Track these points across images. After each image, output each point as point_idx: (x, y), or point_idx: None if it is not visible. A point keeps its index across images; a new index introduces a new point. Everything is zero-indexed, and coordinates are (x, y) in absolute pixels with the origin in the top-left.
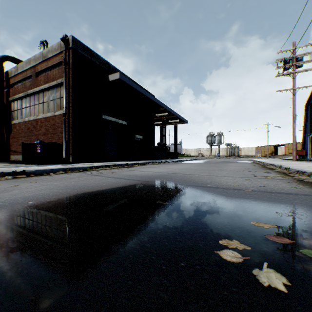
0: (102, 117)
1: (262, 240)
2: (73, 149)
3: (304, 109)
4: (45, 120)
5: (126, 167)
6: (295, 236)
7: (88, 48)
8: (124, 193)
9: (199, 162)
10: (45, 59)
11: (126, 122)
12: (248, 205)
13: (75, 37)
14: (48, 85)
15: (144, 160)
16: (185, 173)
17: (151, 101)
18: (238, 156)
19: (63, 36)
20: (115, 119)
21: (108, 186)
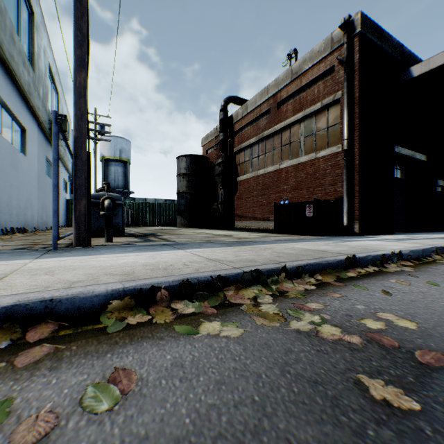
0: (393, 151)
1: None
2: (359, 211)
3: None
4: (295, 168)
5: None
6: None
7: (378, 27)
8: None
9: None
10: (296, 77)
11: (424, 156)
12: None
13: (363, 14)
14: (300, 114)
15: None
16: None
17: None
18: None
19: (342, 20)
20: (409, 152)
21: None
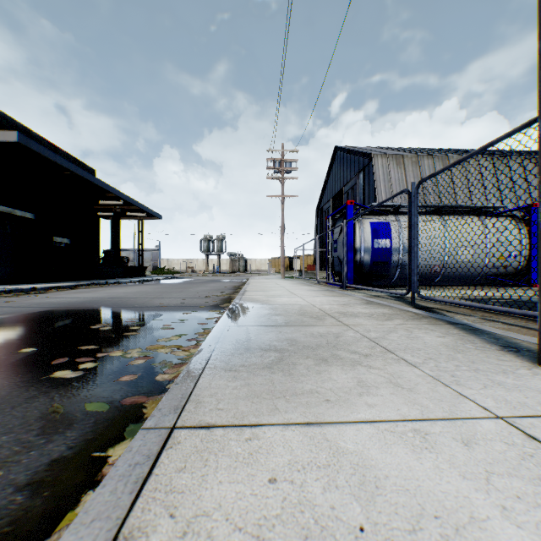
0: None
1: (124, 323)
2: None
3: (316, 215)
4: None
5: (33, 294)
6: (144, 321)
7: None
8: (33, 317)
9: (174, 282)
10: None
11: (34, 214)
12: (145, 314)
13: None
14: None
15: (73, 281)
16: (127, 297)
17: (89, 181)
18: (244, 272)
19: None
20: (7, 209)
21: (10, 314)
